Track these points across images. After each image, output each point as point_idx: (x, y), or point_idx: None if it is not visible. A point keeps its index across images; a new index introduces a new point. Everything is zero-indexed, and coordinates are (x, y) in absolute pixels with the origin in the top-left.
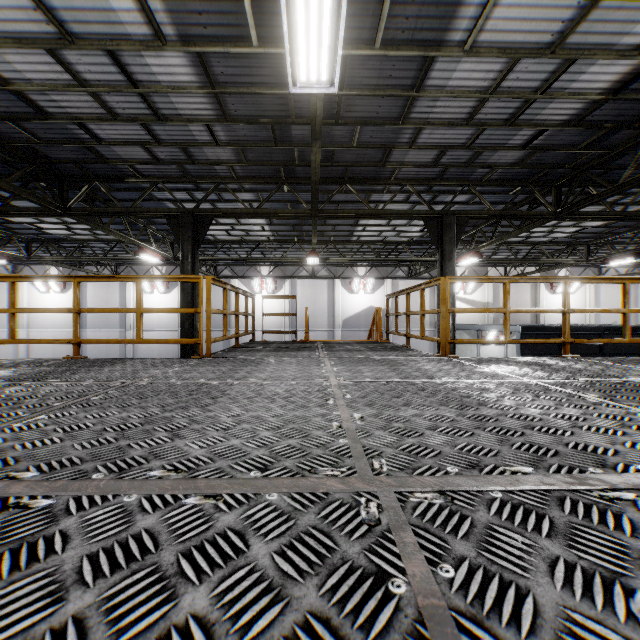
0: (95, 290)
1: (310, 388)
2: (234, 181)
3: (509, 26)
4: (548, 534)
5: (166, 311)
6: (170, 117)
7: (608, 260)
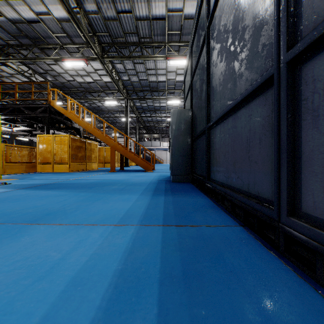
0: None
1: None
2: None
3: (5, 68)
4: None
5: None
6: None
7: None
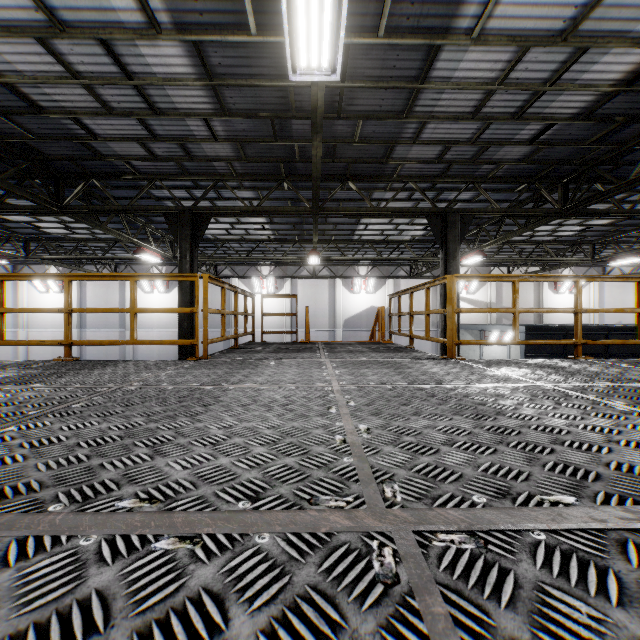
0: (95, 290)
1: (310, 394)
2: (233, 178)
3: (519, 12)
4: (618, 600)
5: (161, 311)
6: (167, 111)
7: (614, 259)
